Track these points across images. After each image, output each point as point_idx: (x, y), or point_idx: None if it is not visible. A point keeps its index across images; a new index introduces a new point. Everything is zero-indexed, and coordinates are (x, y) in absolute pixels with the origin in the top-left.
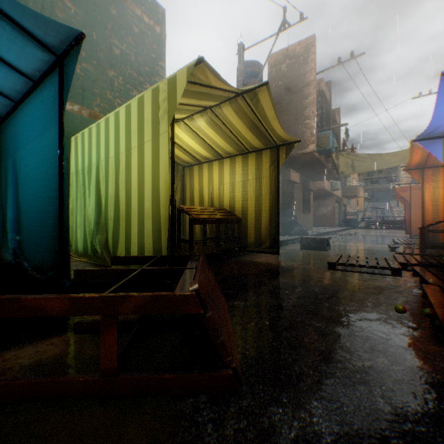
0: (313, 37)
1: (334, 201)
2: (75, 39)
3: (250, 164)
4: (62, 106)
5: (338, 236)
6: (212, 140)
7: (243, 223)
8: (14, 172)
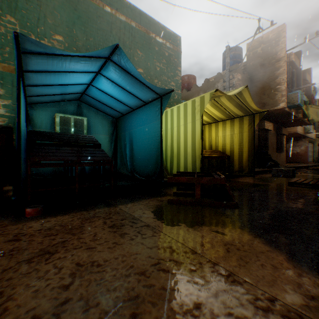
0: (282, 26)
1: (307, 142)
2: (170, 91)
3: (235, 124)
4: (161, 114)
5: (307, 169)
6: (213, 113)
7: (230, 158)
8: (129, 137)
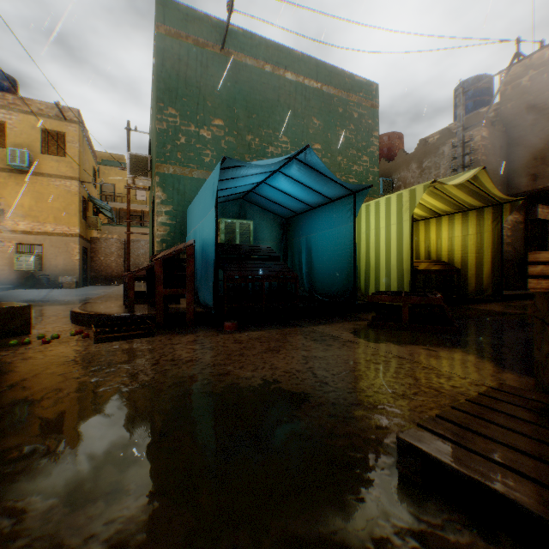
0: None
1: None
2: (367, 187)
3: (470, 220)
4: (355, 216)
5: None
6: (431, 204)
7: (461, 273)
8: (306, 244)
